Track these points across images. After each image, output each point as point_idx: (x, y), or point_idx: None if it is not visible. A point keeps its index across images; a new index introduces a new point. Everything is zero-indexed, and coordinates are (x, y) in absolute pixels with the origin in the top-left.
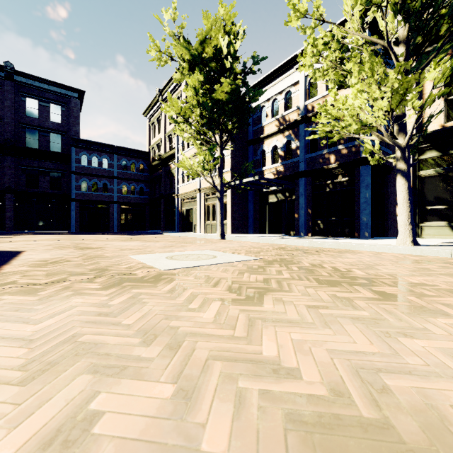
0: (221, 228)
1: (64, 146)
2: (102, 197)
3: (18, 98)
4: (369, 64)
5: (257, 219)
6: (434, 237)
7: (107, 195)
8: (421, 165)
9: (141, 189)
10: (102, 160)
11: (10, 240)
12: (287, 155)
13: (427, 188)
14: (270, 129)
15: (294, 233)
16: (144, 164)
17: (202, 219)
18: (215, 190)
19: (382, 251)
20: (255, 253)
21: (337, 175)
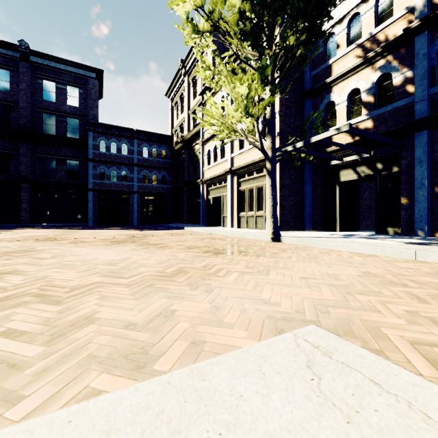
0: (273, 222)
1: (82, 131)
2: (122, 186)
3: (34, 80)
4: None
5: (319, 207)
6: None
7: (126, 185)
8: None
9: (163, 177)
10: (121, 146)
11: None
12: (380, 100)
13: None
14: (345, 66)
15: (395, 230)
16: (166, 150)
17: (234, 209)
18: (253, 169)
19: None
20: None
21: None
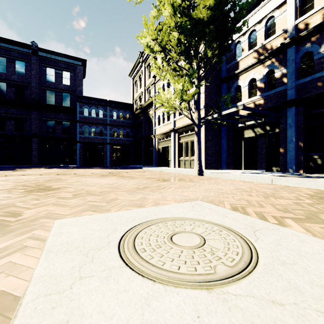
0: (198, 163)
1: (72, 102)
2: (99, 139)
3: (40, 68)
4: None
5: (231, 154)
6: None
7: (102, 138)
8: None
9: (127, 133)
10: (98, 111)
11: (11, 174)
12: (268, 86)
13: None
14: (247, 63)
15: (277, 169)
16: (129, 114)
17: (176, 155)
18: (188, 129)
19: None
20: (319, 222)
21: None
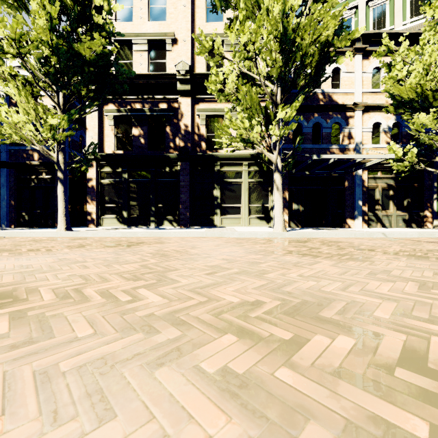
0: None
1: None
2: None
3: None
4: (24, 93)
5: None
6: (109, 225)
7: None
8: (103, 176)
9: None
10: None
11: None
12: None
13: (106, 192)
14: None
15: None
16: None
17: None
18: None
19: (38, 236)
20: None
21: (42, 172)
